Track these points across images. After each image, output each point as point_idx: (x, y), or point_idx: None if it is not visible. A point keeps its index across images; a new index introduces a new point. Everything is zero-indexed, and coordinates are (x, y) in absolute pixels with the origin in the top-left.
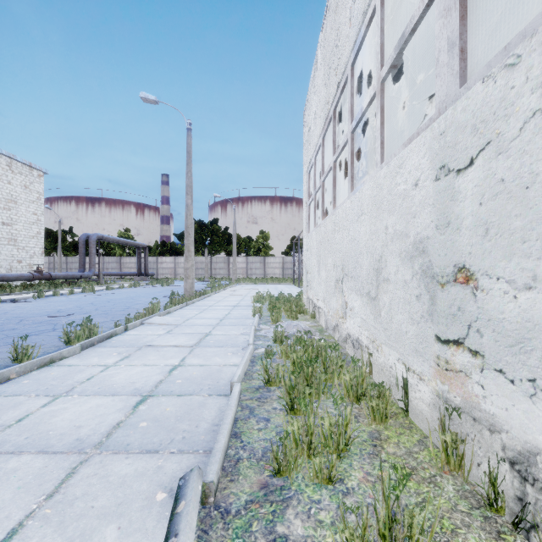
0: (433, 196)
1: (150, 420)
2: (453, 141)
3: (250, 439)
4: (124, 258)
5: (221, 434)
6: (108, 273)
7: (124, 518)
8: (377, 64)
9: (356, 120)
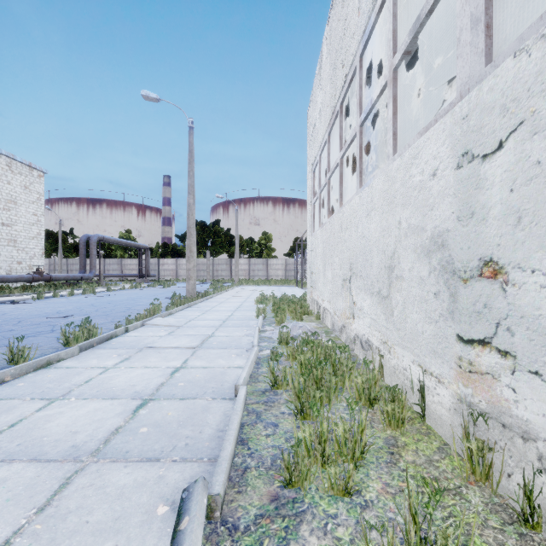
0: (454, 185)
1: (151, 425)
2: (478, 124)
3: (257, 446)
4: (125, 260)
5: (227, 440)
6: (109, 274)
7: (121, 535)
8: (389, 52)
9: (365, 113)
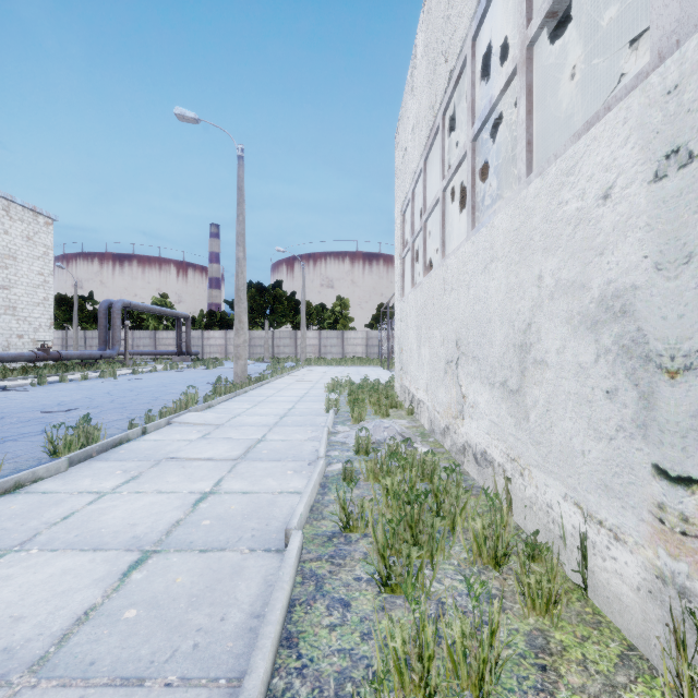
0: (647, 210)
1: (144, 604)
2: None
3: (314, 652)
4: (159, 332)
5: (259, 649)
6: (139, 351)
7: None
8: (520, 20)
9: (480, 119)
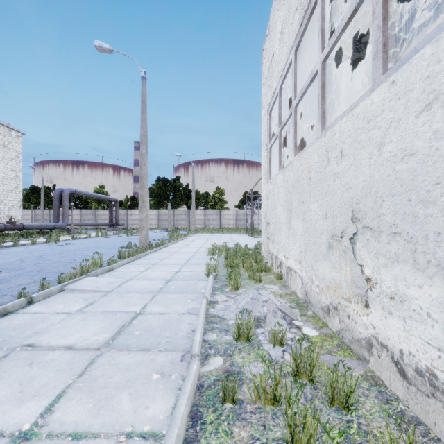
0: None
1: None
2: None
3: None
4: (98, 211)
5: None
6: (85, 223)
7: None
8: None
9: None
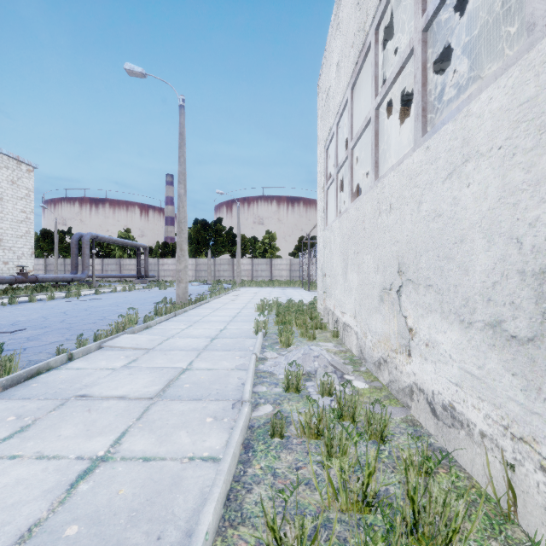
0: None
1: None
2: None
3: None
4: (123, 260)
5: None
6: (107, 275)
7: None
8: None
9: None
